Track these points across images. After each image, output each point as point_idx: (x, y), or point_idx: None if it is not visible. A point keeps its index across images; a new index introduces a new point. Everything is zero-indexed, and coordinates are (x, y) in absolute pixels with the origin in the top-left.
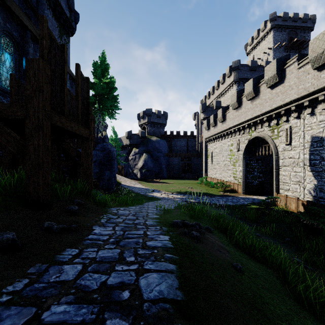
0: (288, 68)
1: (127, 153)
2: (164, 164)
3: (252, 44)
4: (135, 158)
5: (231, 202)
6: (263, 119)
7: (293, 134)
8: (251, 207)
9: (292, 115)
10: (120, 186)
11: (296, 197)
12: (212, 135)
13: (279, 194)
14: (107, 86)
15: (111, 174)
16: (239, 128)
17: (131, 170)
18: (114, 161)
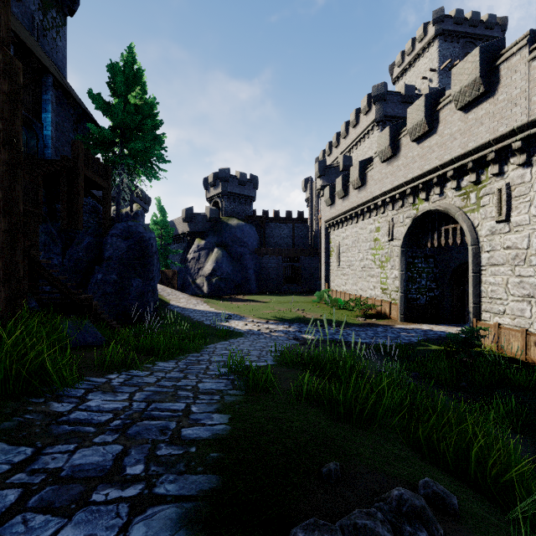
0: (506, 63)
1: (184, 248)
2: (251, 267)
3: (402, 65)
4: (199, 256)
5: (386, 339)
6: (444, 175)
7: (515, 199)
8: (429, 349)
9: (511, 160)
10: (167, 309)
11: (523, 327)
12: (338, 215)
13: (480, 322)
14: (139, 109)
15: (146, 285)
16: (394, 196)
17: (192, 278)
18: (151, 258)
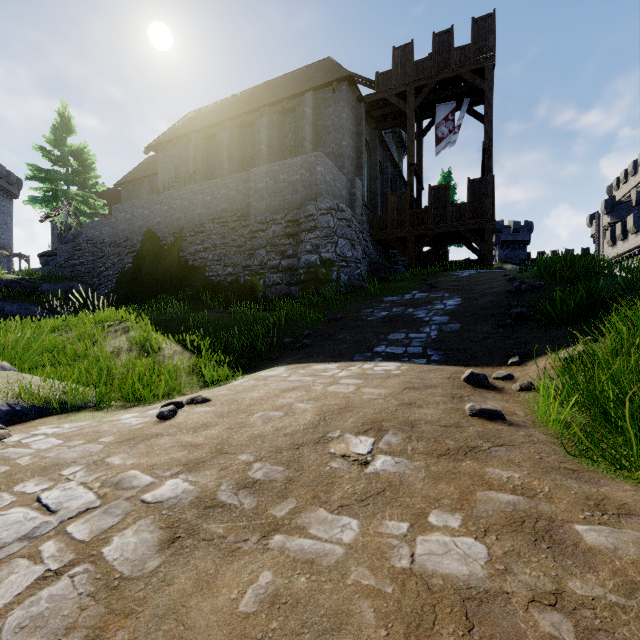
0: None
1: None
2: None
3: None
4: None
5: None
6: None
7: None
8: None
9: None
10: None
11: None
12: (619, 254)
13: None
14: None
15: None
16: None
17: None
18: None
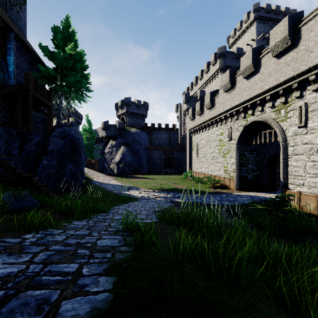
0: (305, 26)
1: (103, 146)
2: (144, 158)
3: (235, 37)
4: (112, 151)
5: (228, 202)
6: (264, 99)
7: (310, 112)
8: (256, 208)
9: (308, 88)
10: (91, 183)
11: (316, 194)
12: (197, 125)
13: (288, 191)
14: (72, 56)
15: (76, 168)
16: (232, 113)
17: (107, 164)
18: (80, 151)
